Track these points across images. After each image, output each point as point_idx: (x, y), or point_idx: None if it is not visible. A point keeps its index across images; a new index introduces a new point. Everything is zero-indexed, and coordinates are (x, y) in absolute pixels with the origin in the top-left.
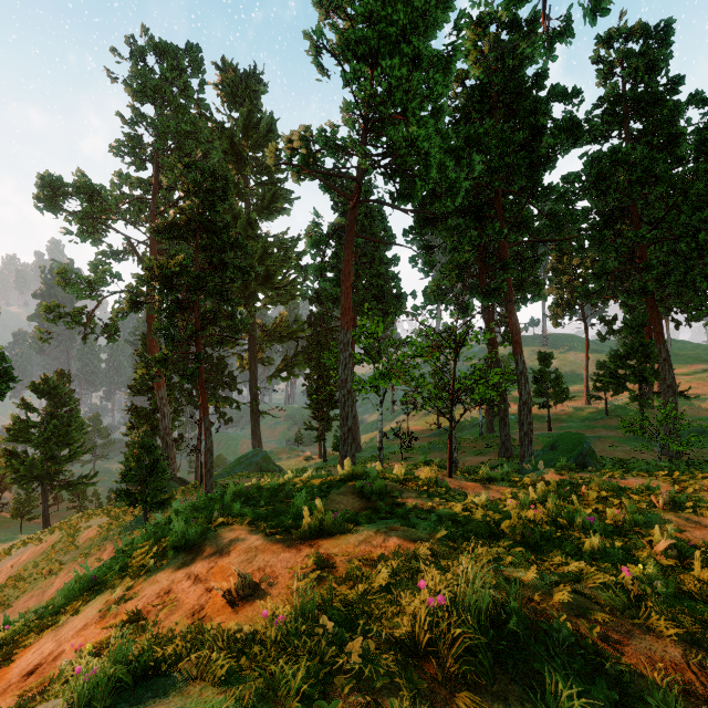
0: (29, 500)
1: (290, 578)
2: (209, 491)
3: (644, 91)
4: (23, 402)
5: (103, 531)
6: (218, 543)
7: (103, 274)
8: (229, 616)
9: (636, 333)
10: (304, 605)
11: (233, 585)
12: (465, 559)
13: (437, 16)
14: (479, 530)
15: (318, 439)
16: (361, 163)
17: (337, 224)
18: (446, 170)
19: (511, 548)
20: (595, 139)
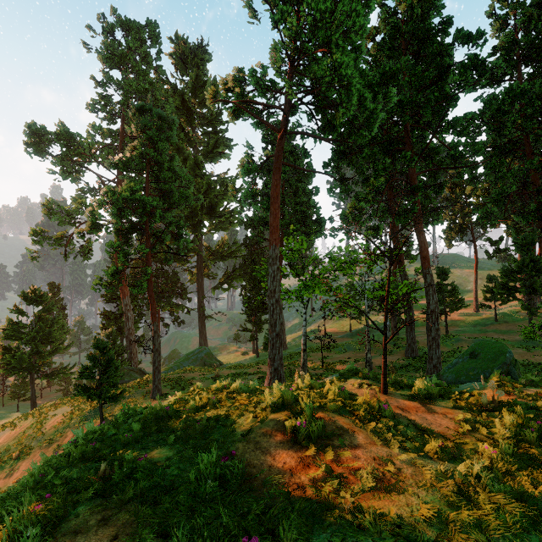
0: (24, 385)
1: None
2: (157, 386)
3: (537, 36)
4: (15, 307)
5: (66, 419)
6: None
7: (79, 205)
8: None
9: (527, 250)
10: None
11: None
12: None
13: None
14: None
15: (251, 339)
16: (287, 99)
17: (267, 155)
18: (364, 102)
19: None
20: (490, 83)
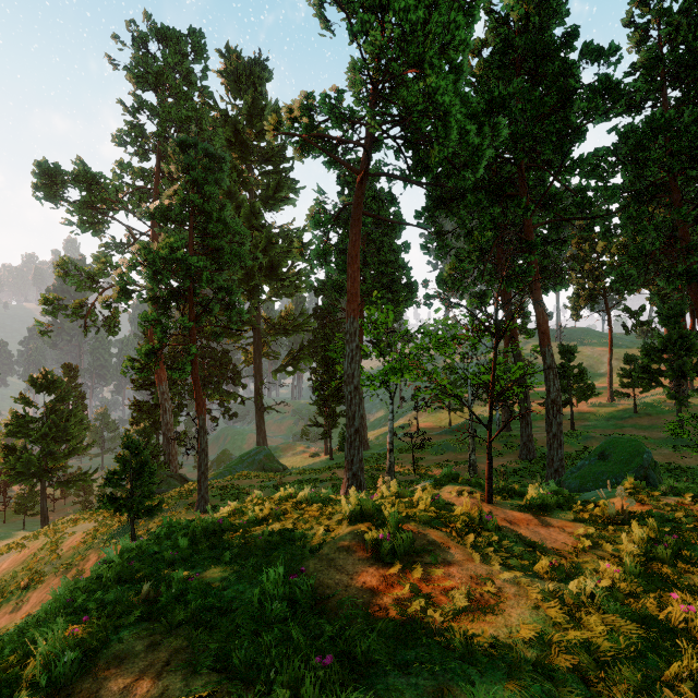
0: (32, 495)
1: None
2: (204, 496)
3: (686, 51)
4: (22, 396)
5: (88, 539)
6: (100, 693)
7: (103, 265)
8: None
9: (674, 324)
10: None
11: None
12: None
13: None
14: None
15: (323, 436)
16: (369, 132)
17: (343, 203)
18: (467, 136)
19: None
20: (627, 110)
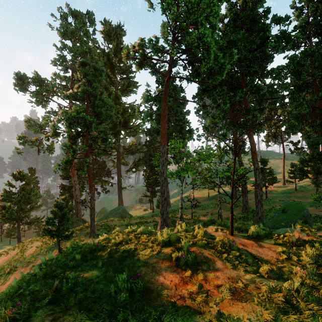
0: (13, 229)
1: None
2: (93, 229)
3: (321, 19)
4: (8, 182)
5: (38, 250)
6: None
7: (46, 121)
8: None
9: (314, 148)
10: None
11: None
12: None
13: None
14: None
15: (149, 201)
16: (171, 57)
17: (159, 91)
18: (217, 58)
19: None
20: (293, 48)
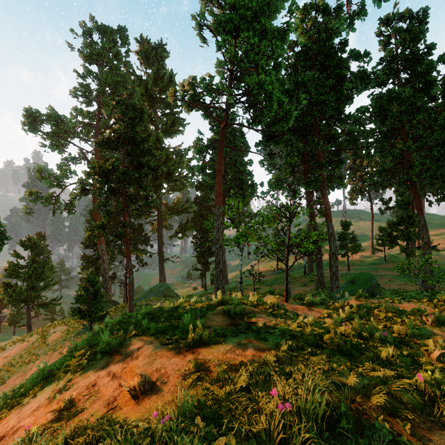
0: (19, 314)
1: (177, 377)
2: (131, 309)
3: (410, 53)
4: (15, 252)
5: (64, 335)
6: (130, 349)
7: (65, 172)
8: (133, 407)
9: (404, 209)
10: (184, 407)
11: (137, 383)
12: (302, 366)
13: (277, 4)
14: (309, 341)
15: (201, 276)
16: (228, 99)
17: (213, 139)
18: (283, 104)
19: (332, 355)
20: (378, 85)
